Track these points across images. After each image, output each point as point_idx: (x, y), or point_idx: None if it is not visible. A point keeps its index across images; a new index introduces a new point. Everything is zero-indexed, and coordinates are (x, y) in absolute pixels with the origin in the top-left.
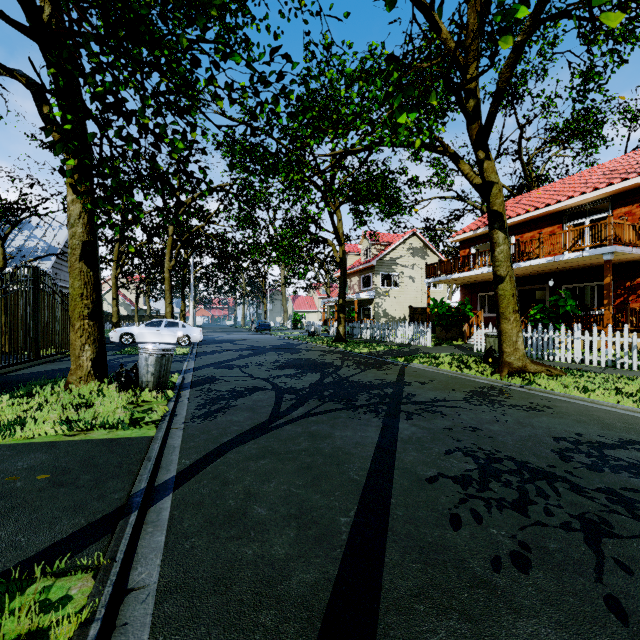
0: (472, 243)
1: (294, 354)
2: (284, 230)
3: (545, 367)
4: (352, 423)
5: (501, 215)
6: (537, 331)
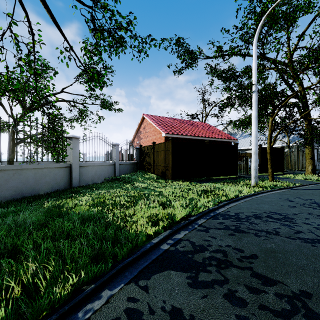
0: None
1: None
2: None
3: None
4: None
5: None
6: None
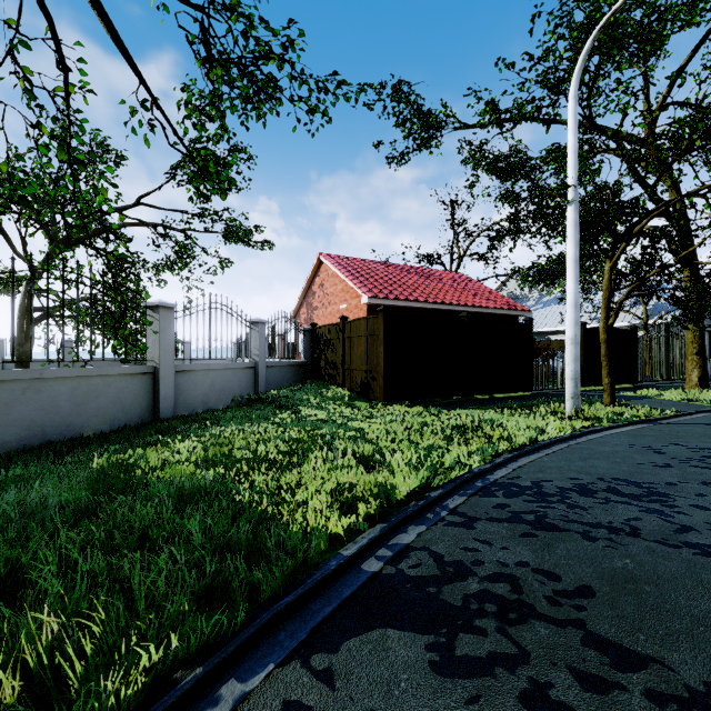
0: None
1: None
2: None
3: None
4: None
5: None
6: None
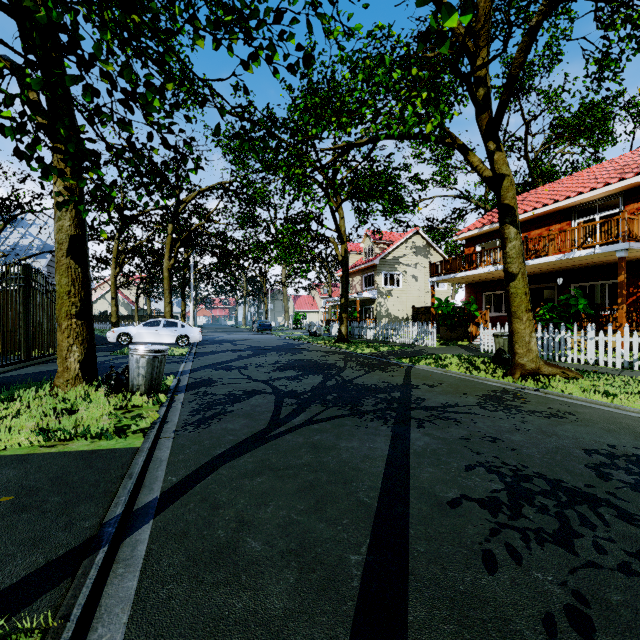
0: (477, 241)
1: (295, 355)
2: (285, 226)
3: (560, 369)
4: (358, 432)
5: (513, 209)
6: (546, 331)
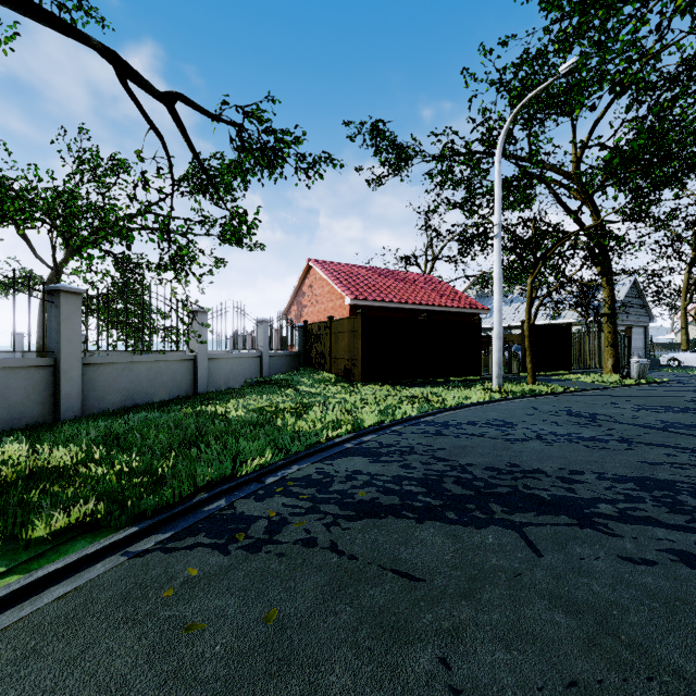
0: None
1: None
2: None
3: None
4: None
5: None
6: None
